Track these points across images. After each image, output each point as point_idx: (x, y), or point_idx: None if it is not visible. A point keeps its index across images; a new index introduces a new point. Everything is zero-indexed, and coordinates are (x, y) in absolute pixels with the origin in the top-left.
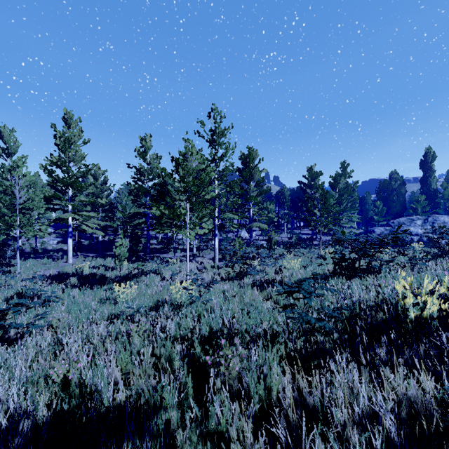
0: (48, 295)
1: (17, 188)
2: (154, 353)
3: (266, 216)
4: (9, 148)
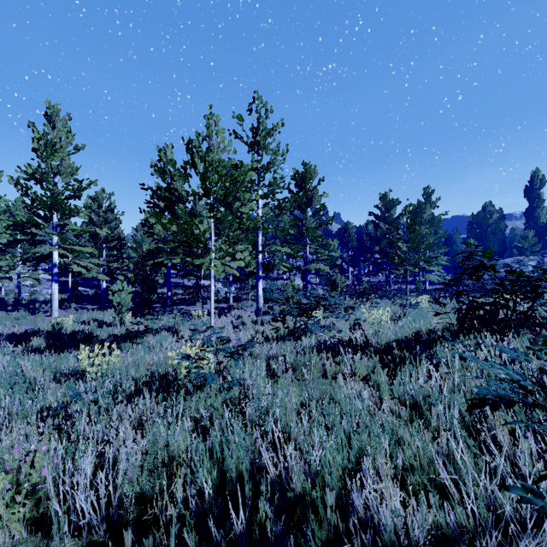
0: None
1: None
2: None
3: (329, 255)
4: None
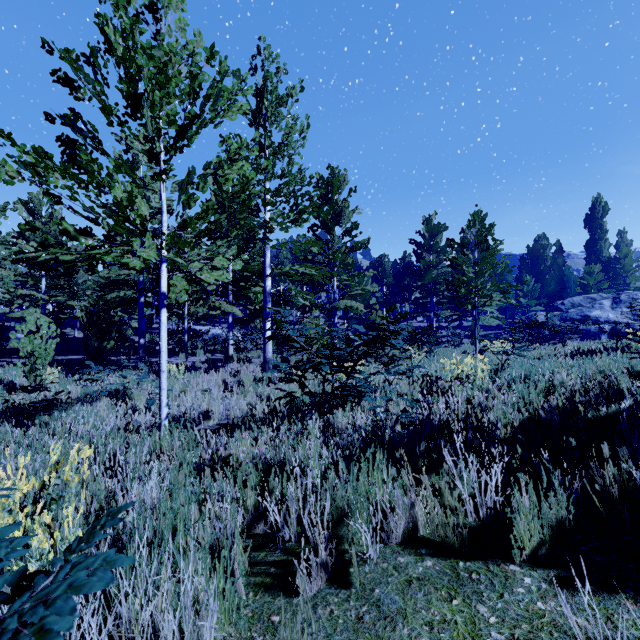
0: None
1: None
2: None
3: (363, 289)
4: None
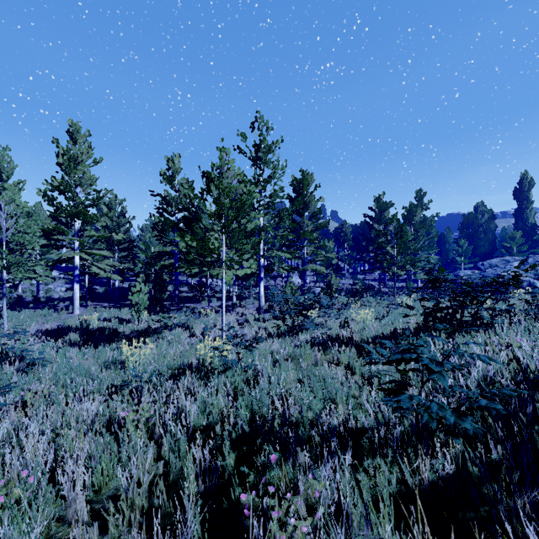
0: (36, 356)
1: (2, 216)
2: (161, 456)
3: (325, 256)
4: (1, 170)
